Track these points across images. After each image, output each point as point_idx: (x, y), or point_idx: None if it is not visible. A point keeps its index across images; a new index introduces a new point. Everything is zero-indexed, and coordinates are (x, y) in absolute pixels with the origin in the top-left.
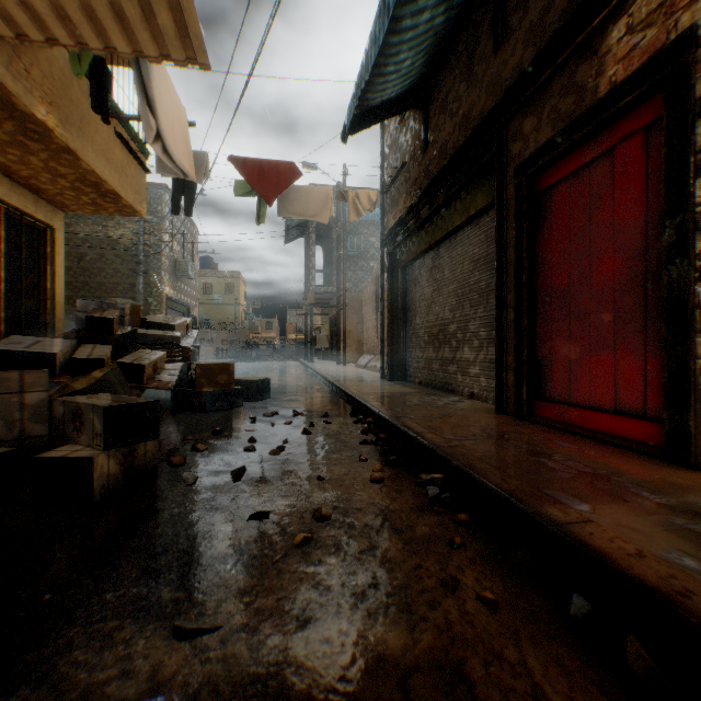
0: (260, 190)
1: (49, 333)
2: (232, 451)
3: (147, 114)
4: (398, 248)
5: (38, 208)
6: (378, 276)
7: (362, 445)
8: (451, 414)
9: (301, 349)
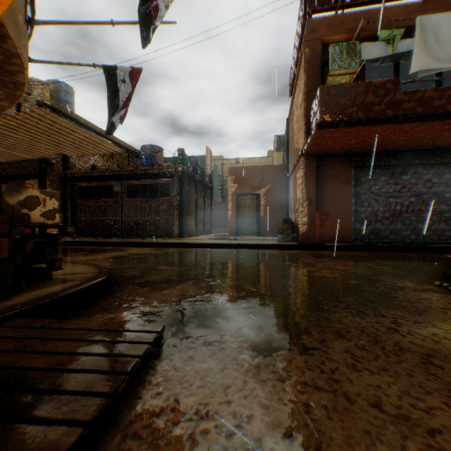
0: None
1: None
2: None
3: None
4: None
5: None
6: None
7: None
8: None
9: None
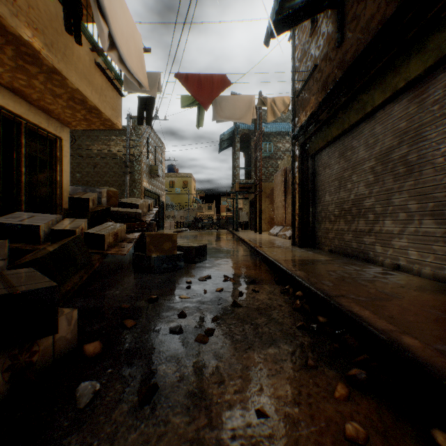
0: (198, 97)
1: (58, 211)
2: (159, 331)
3: (98, 17)
4: (308, 139)
5: (49, 124)
6: (286, 168)
7: (299, 330)
8: (397, 294)
9: (230, 222)
